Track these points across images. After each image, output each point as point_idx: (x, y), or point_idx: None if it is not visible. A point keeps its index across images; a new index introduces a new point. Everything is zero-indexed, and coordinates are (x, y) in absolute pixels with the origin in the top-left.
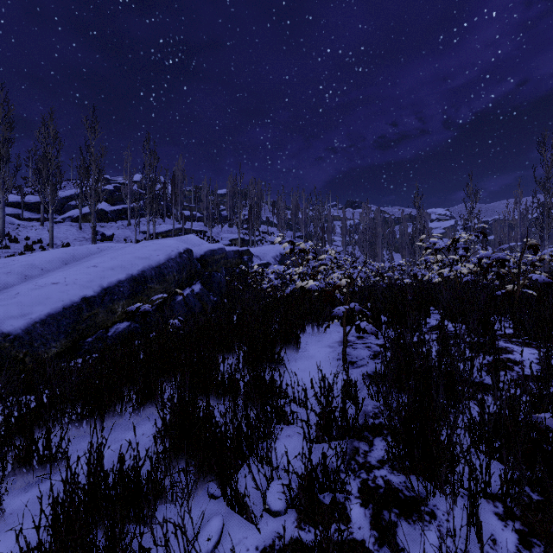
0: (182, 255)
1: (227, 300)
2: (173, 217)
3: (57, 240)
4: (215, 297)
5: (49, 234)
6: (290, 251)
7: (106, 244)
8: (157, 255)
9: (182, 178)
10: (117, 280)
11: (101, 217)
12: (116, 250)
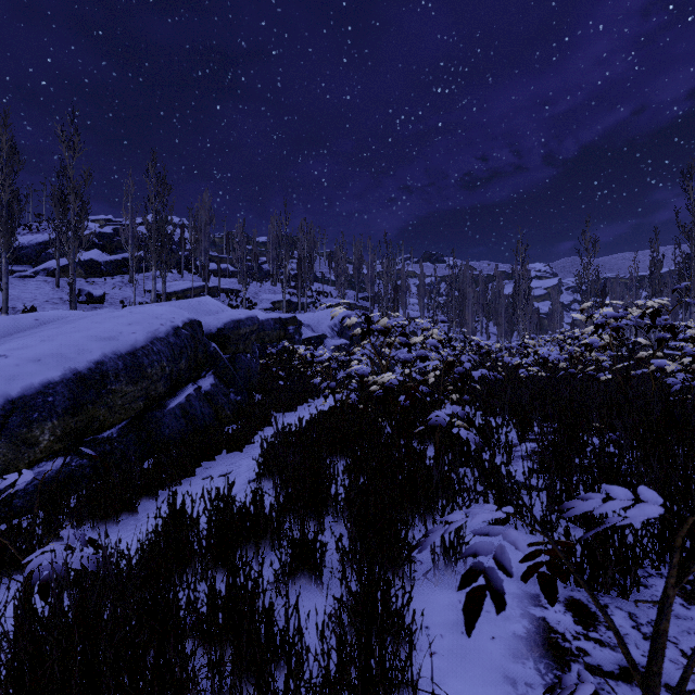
0: (180, 331)
1: (258, 399)
2: (192, 271)
3: (18, 303)
4: (239, 395)
5: (2, 294)
6: (362, 332)
7: (55, 312)
8: (132, 332)
9: (209, 219)
10: (42, 382)
11: (91, 270)
12: (63, 323)
